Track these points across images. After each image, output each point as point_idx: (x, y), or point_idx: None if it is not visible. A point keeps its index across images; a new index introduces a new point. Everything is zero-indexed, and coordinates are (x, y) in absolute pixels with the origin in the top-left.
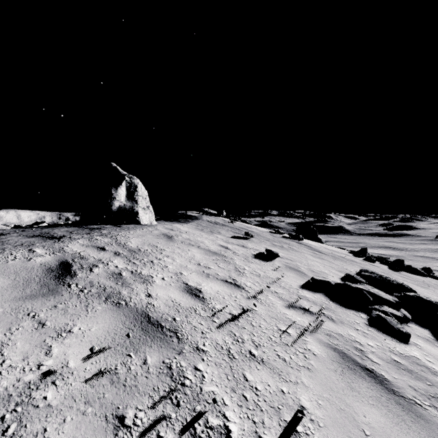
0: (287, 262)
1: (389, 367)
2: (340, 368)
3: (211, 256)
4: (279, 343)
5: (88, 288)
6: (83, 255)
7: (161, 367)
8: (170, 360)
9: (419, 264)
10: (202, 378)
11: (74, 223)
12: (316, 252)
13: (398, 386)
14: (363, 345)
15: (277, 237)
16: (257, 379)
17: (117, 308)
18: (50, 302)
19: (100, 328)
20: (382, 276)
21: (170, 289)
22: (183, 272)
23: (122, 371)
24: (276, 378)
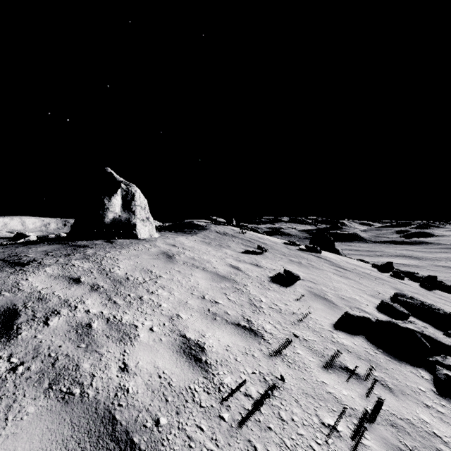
0: (310, 286)
1: None
2: None
3: (218, 283)
4: None
5: (27, 362)
6: (44, 294)
7: None
8: None
9: (442, 275)
10: None
11: (61, 237)
12: (339, 269)
13: None
14: (449, 444)
15: (293, 249)
16: None
17: (62, 408)
18: None
19: None
20: (424, 303)
21: (158, 350)
22: (180, 314)
23: None
24: None
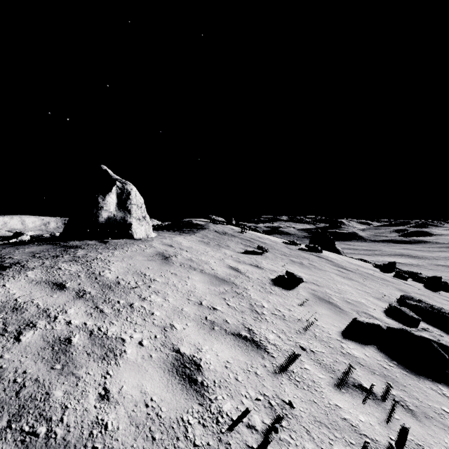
0: (314, 289)
1: None
2: None
3: (217, 287)
4: None
5: None
6: (21, 303)
7: None
8: None
9: (442, 274)
10: None
11: (53, 237)
12: (341, 270)
13: None
14: None
15: (293, 249)
16: None
17: None
18: None
19: None
20: (433, 307)
21: (147, 370)
22: (175, 324)
23: None
24: None
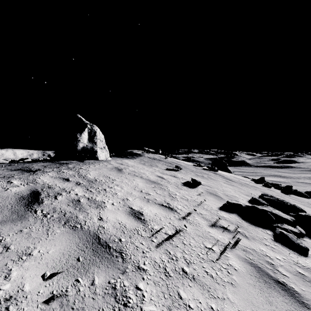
0: (208, 188)
1: (296, 279)
2: (258, 282)
3: (150, 185)
4: (206, 260)
5: (51, 213)
6: (51, 185)
7: (107, 287)
8: (114, 280)
9: (301, 188)
10: (142, 297)
11: (49, 159)
12: (228, 180)
13: (307, 298)
14: (273, 259)
15: (199, 169)
16: (190, 296)
17: (73, 231)
18: (17, 227)
19: (57, 251)
20: (279, 199)
21: (117, 213)
22: (128, 198)
23: (71, 294)
24: (205, 294)
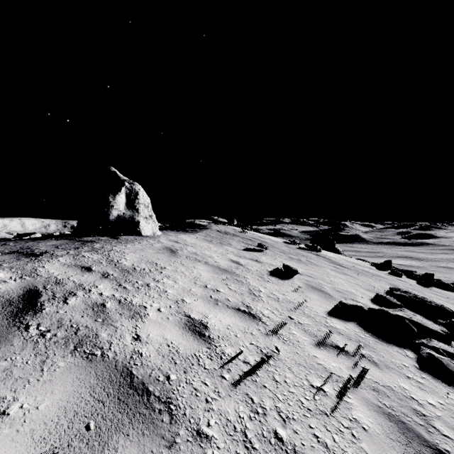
0: (308, 280)
1: None
2: None
3: (220, 275)
4: (314, 412)
5: (53, 330)
6: (61, 279)
7: None
8: None
9: (442, 275)
10: None
11: (67, 234)
12: (337, 266)
13: None
14: (423, 406)
15: (293, 248)
16: None
17: (87, 364)
18: None
19: (55, 404)
20: (417, 296)
21: (166, 326)
22: (185, 299)
23: None
24: None
